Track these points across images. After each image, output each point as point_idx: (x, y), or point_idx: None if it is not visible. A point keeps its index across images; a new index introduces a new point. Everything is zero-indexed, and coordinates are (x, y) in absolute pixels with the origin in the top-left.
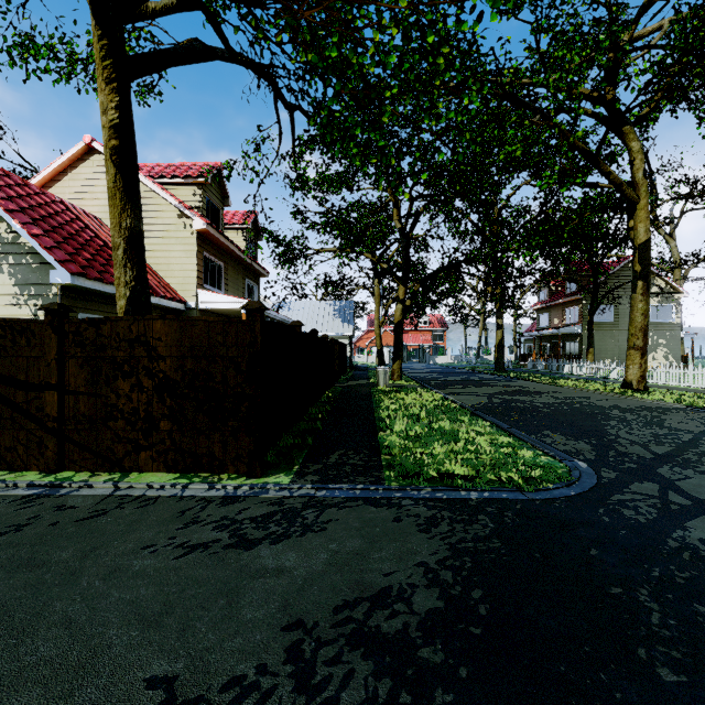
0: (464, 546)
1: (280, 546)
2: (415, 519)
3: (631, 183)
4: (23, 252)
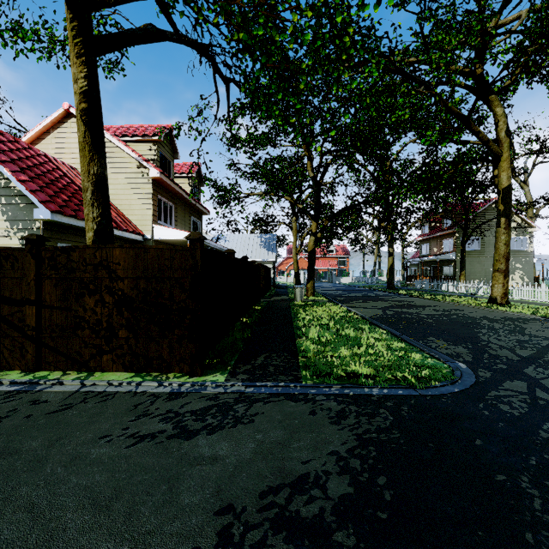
0: (369, 437)
1: (215, 437)
2: (328, 412)
3: (496, 140)
4: (13, 195)
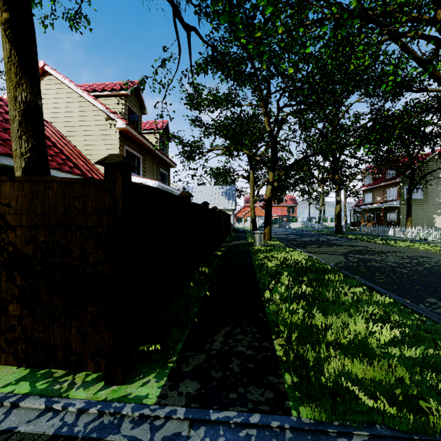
0: None
1: None
2: None
3: None
4: None
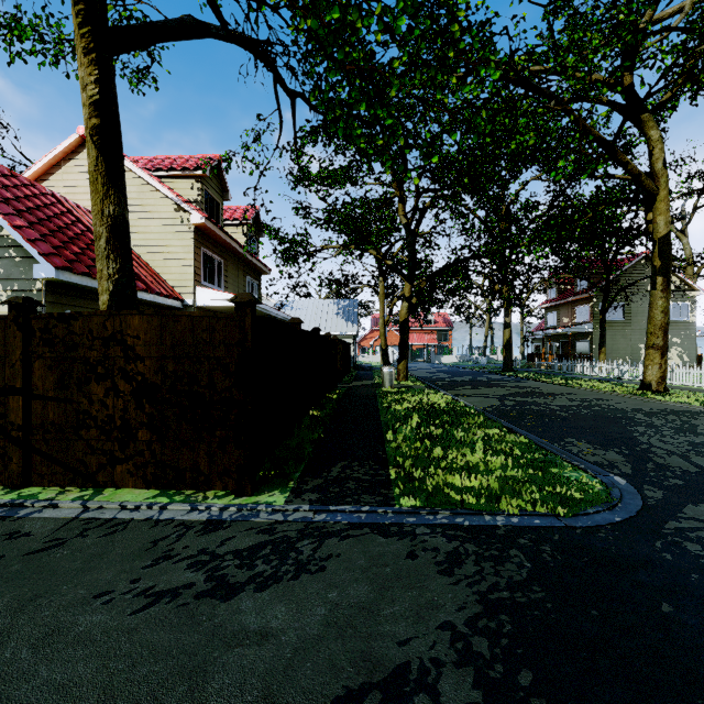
0: (498, 597)
1: (266, 595)
2: (434, 555)
3: (650, 174)
4: (6, 245)
